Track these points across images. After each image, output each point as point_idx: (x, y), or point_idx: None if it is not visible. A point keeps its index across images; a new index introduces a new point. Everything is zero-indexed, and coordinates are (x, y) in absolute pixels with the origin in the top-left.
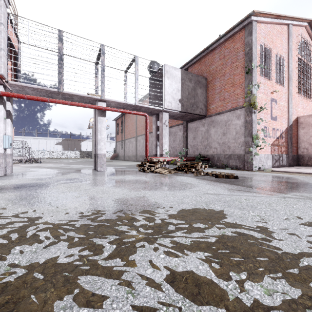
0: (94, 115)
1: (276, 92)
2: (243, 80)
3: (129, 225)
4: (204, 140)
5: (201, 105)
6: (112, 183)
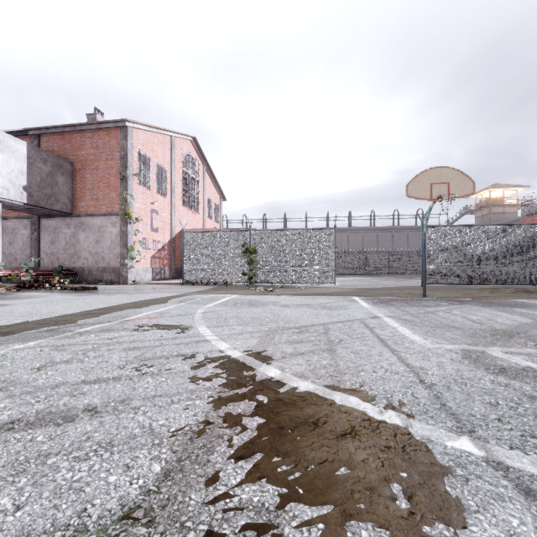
0: None
1: (157, 203)
2: (120, 185)
3: None
4: (70, 247)
5: (64, 199)
6: None
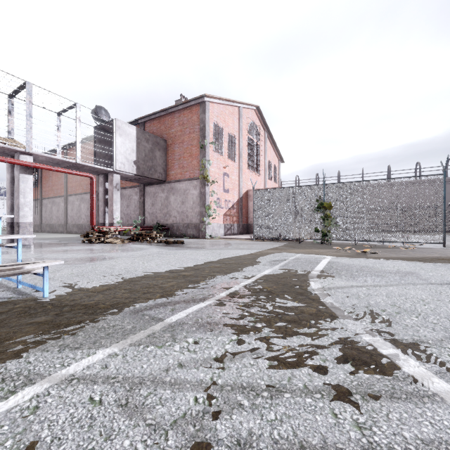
0: (10, 169)
1: (228, 167)
2: (199, 153)
3: (101, 262)
4: (164, 208)
5: (160, 169)
6: (61, 251)
